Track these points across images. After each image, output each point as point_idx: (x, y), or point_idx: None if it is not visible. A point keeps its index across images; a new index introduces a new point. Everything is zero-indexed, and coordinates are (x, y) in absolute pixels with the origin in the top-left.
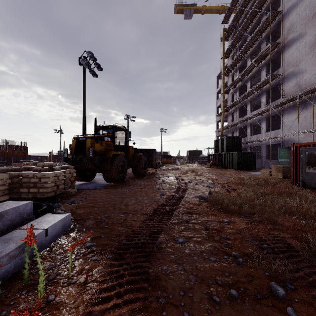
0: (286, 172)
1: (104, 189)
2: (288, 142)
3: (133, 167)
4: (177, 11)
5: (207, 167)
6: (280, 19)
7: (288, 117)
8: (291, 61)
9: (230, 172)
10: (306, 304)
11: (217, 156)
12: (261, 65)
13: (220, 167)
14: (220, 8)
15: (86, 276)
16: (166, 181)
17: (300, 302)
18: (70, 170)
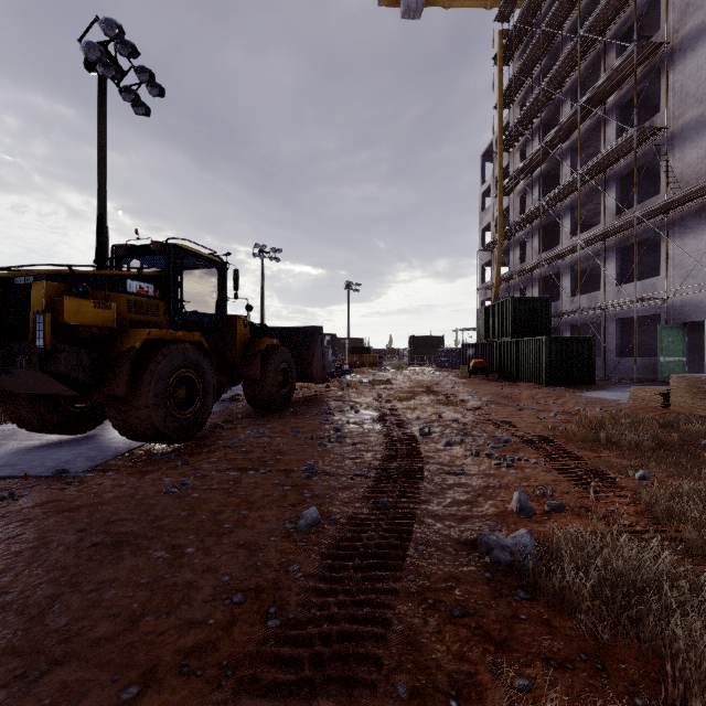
0: None
1: (95, 476)
2: (685, 310)
3: (247, 381)
4: None
5: (461, 376)
6: None
7: (685, 243)
8: (692, 91)
9: (531, 393)
10: None
11: (488, 349)
12: (604, 112)
13: (495, 377)
14: None
15: None
16: (346, 429)
17: None
18: None
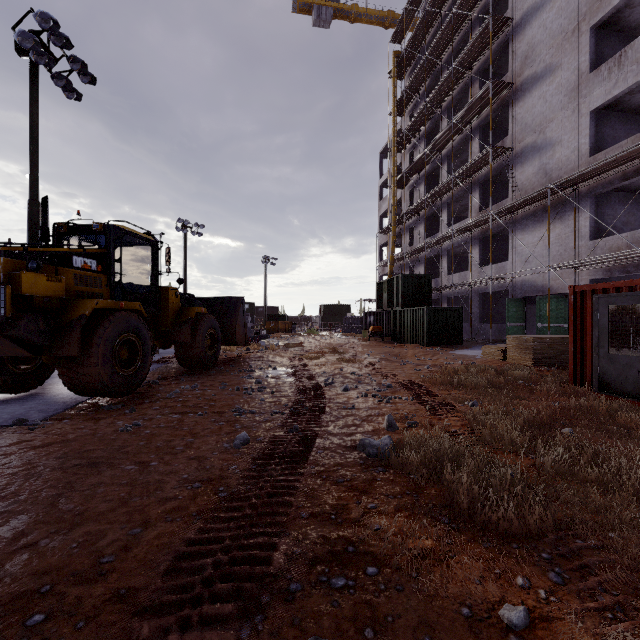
0: (540, 352)
1: (54, 423)
2: (524, 288)
3: (178, 344)
4: (299, 7)
5: (362, 339)
6: (508, 35)
7: (524, 237)
8: (529, 123)
9: (414, 352)
10: None
11: (384, 317)
12: (471, 129)
13: (389, 340)
14: (387, 15)
15: None
16: (266, 382)
17: None
18: None
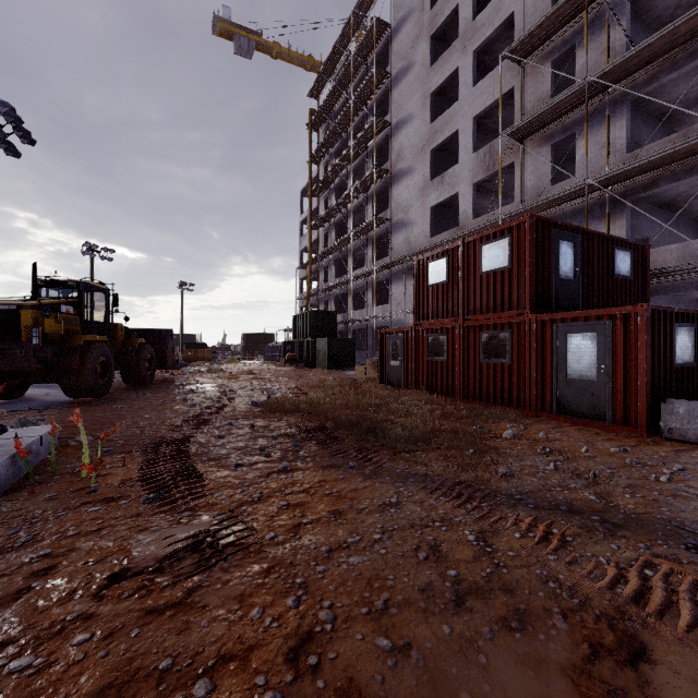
0: None
1: (70, 408)
2: (398, 325)
3: (124, 366)
4: (220, 31)
5: (279, 365)
6: (389, 132)
7: (398, 287)
8: (400, 204)
9: (314, 373)
10: (311, 446)
11: (299, 346)
12: (367, 196)
13: (303, 366)
14: (308, 60)
15: (125, 460)
16: (197, 390)
17: (307, 446)
18: None
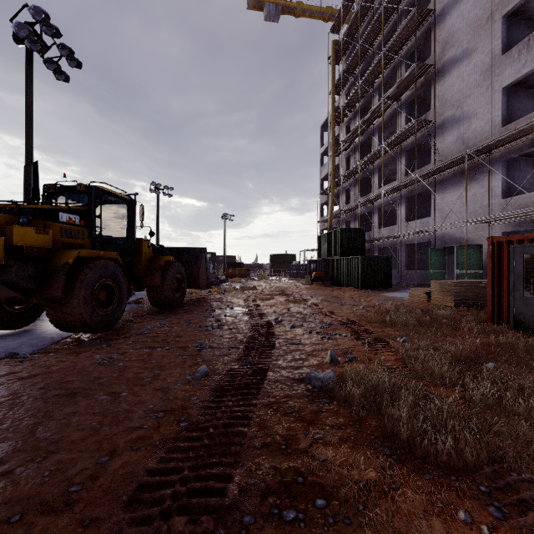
0: (460, 295)
1: (40, 356)
2: (444, 239)
3: (150, 287)
4: (253, 5)
5: (306, 283)
6: (431, 24)
7: (444, 196)
8: (449, 99)
9: (350, 294)
10: None
11: (324, 264)
12: (398, 105)
13: (329, 284)
14: (327, 10)
15: None
16: (224, 320)
17: None
18: None
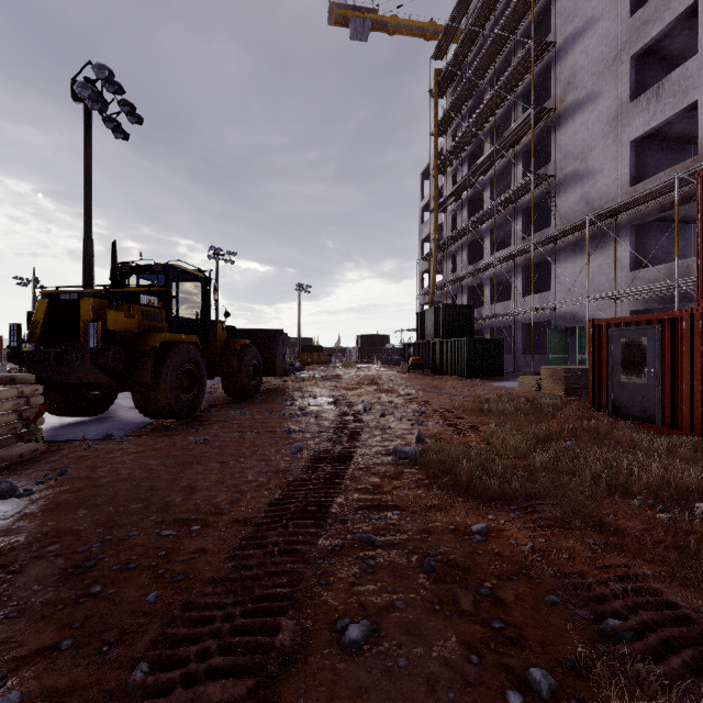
0: (572, 382)
1: (136, 438)
2: (567, 318)
3: (225, 374)
4: (335, 19)
5: (401, 371)
6: (551, 59)
7: (567, 267)
8: (572, 150)
9: (453, 383)
10: None
11: (424, 348)
12: (514, 154)
13: (429, 372)
14: (429, 26)
15: None
16: (308, 409)
17: None
18: (23, 388)
